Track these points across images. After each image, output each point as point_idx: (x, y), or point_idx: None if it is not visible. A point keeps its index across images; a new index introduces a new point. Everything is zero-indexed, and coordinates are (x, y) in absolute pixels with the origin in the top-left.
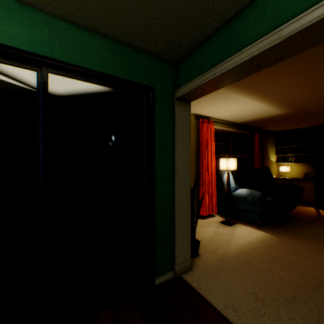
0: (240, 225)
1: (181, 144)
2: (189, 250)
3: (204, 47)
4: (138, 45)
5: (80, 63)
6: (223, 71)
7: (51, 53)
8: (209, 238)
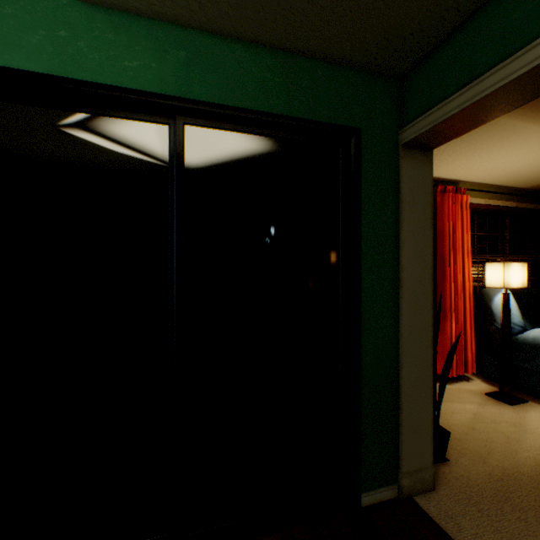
0: (537, 406)
1: (413, 234)
2: (428, 450)
3: (475, 24)
4: (329, 53)
5: (231, 101)
6: (536, 63)
7: (188, 91)
8: (466, 425)
